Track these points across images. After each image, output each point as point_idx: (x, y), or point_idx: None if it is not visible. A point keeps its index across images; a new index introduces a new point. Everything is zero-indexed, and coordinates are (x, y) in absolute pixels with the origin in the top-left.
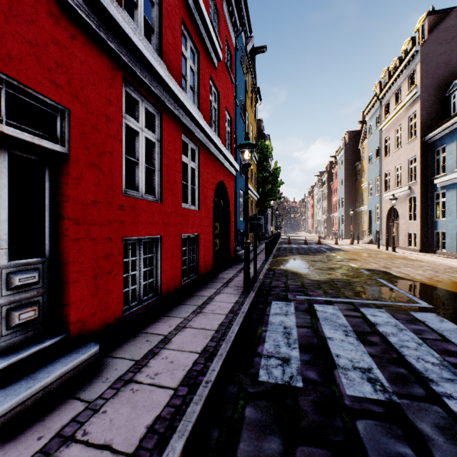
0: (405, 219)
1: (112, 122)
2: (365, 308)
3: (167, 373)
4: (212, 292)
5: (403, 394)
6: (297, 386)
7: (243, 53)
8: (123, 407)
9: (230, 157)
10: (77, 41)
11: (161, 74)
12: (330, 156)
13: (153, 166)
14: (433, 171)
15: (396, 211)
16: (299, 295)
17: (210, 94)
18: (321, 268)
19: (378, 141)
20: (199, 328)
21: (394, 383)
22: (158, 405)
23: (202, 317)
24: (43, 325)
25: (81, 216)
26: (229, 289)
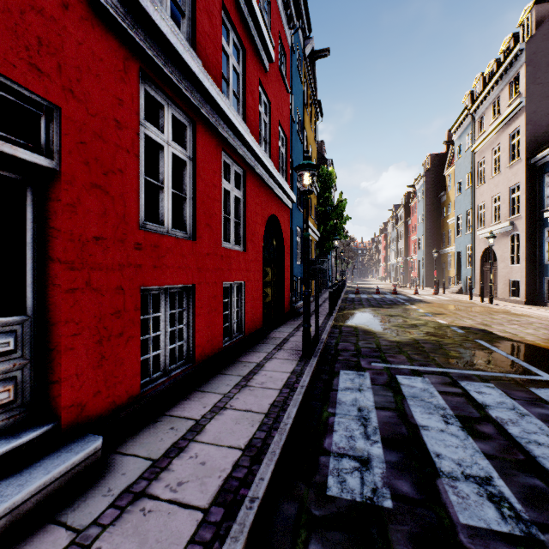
0: (506, 263)
1: (124, 130)
2: (466, 382)
3: (195, 483)
4: (261, 357)
5: (547, 525)
6: (384, 507)
7: (301, 57)
8: (127, 542)
9: (285, 184)
10: (72, 13)
11: (193, 69)
12: (408, 186)
13: (184, 193)
14: (543, 201)
15: (493, 252)
16: (375, 362)
17: (259, 104)
18: (401, 324)
19: (470, 165)
20: (243, 409)
21: (530, 505)
22: (179, 539)
23: (248, 393)
24: (22, 411)
25: (77, 257)
26: (284, 353)
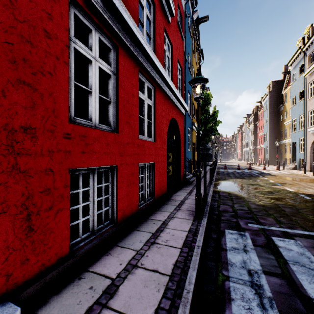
0: None
1: (54, 40)
2: None
3: None
4: (166, 216)
5: None
6: None
7: (190, 21)
8: None
9: (181, 98)
10: None
11: (114, 1)
12: (257, 102)
13: (109, 98)
14: None
15: None
16: (251, 223)
17: (164, 44)
18: (261, 191)
19: (302, 85)
20: (151, 269)
21: None
22: None
23: (155, 251)
24: None
25: (2, 143)
26: (181, 213)
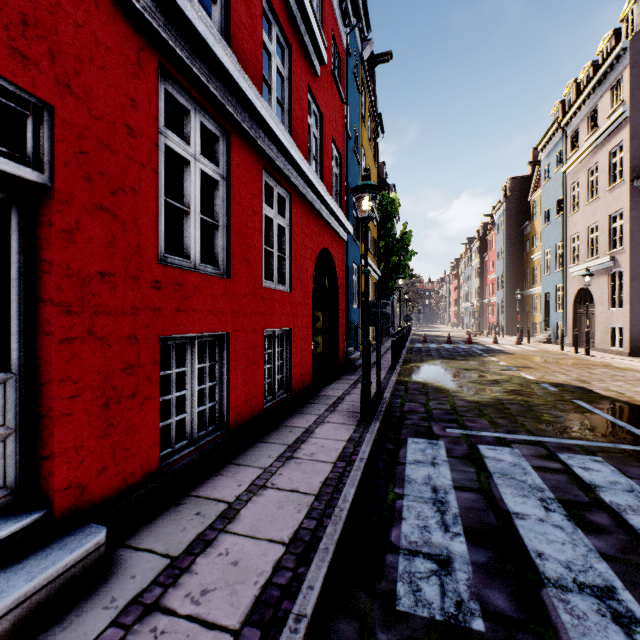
0: (605, 306)
1: (139, 138)
2: (567, 454)
3: (224, 591)
4: (311, 420)
5: None
6: (474, 629)
7: (358, 62)
8: None
9: (340, 212)
10: None
11: (227, 66)
12: (484, 215)
13: (216, 220)
14: None
15: (589, 293)
16: (451, 428)
17: (308, 115)
18: (479, 380)
19: (560, 189)
20: (288, 489)
21: None
22: None
23: (294, 467)
24: (4, 495)
25: (76, 297)
26: (338, 416)
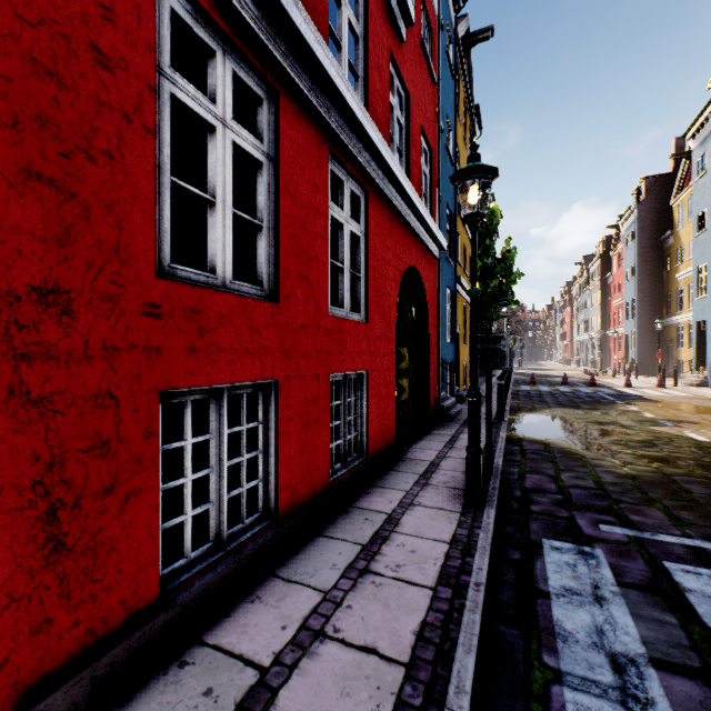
0: None
1: (118, 73)
2: None
3: None
4: (395, 501)
5: None
6: None
7: (451, 40)
8: None
9: (431, 220)
10: None
11: None
12: (608, 227)
13: (259, 218)
14: None
15: None
16: (607, 524)
17: (390, 93)
18: (624, 441)
19: None
20: (360, 644)
21: None
22: None
23: (369, 593)
24: None
25: None
26: (433, 494)
